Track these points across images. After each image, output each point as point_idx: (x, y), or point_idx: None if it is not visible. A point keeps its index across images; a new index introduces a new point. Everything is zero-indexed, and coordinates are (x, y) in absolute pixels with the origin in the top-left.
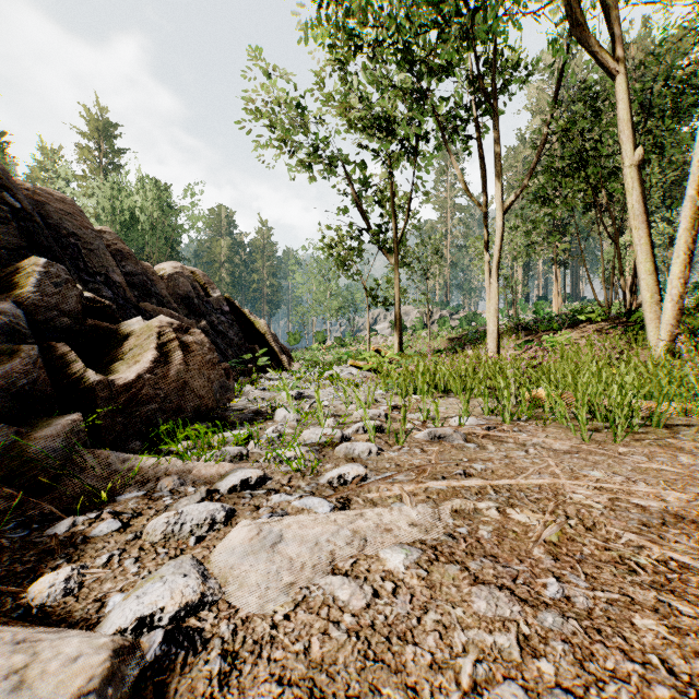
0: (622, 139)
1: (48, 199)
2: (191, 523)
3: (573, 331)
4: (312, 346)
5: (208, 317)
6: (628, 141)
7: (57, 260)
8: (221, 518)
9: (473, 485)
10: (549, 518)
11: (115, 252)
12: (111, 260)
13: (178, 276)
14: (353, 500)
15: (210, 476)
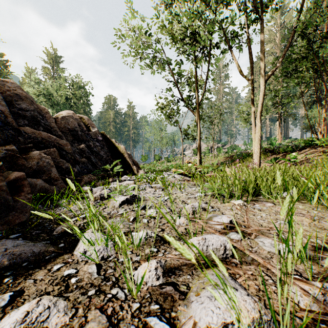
0: None
1: None
2: None
3: (305, 152)
4: (153, 162)
5: (87, 142)
6: None
7: None
8: None
9: None
10: None
11: (13, 95)
12: None
13: (69, 118)
14: None
15: None
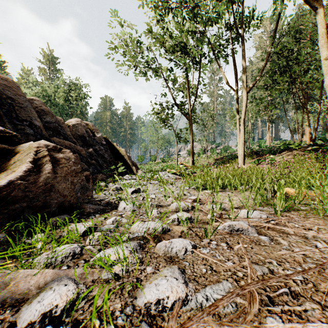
0: (319, 46)
1: None
2: None
3: (283, 154)
4: (149, 162)
5: (93, 146)
6: (323, 47)
7: None
8: None
9: None
10: None
11: (40, 111)
12: (35, 113)
13: (78, 125)
14: None
15: (30, 287)
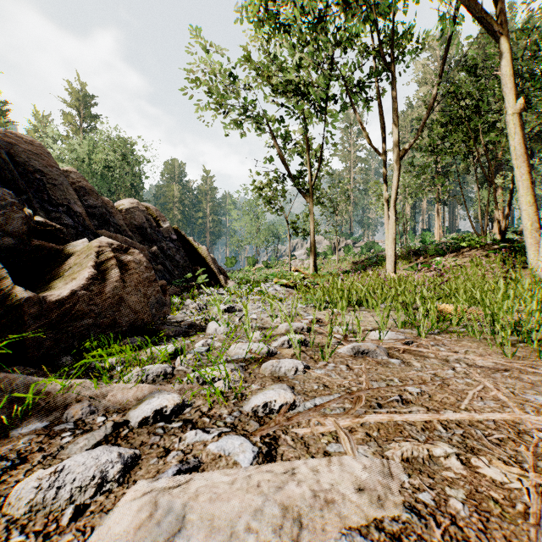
0: (504, 91)
1: (18, 141)
2: (72, 486)
3: (456, 255)
4: (245, 268)
5: (158, 243)
6: (510, 93)
7: (20, 191)
8: (114, 474)
9: (419, 420)
10: (537, 479)
11: (78, 188)
12: (74, 194)
13: (134, 210)
14: (280, 439)
15: (127, 400)
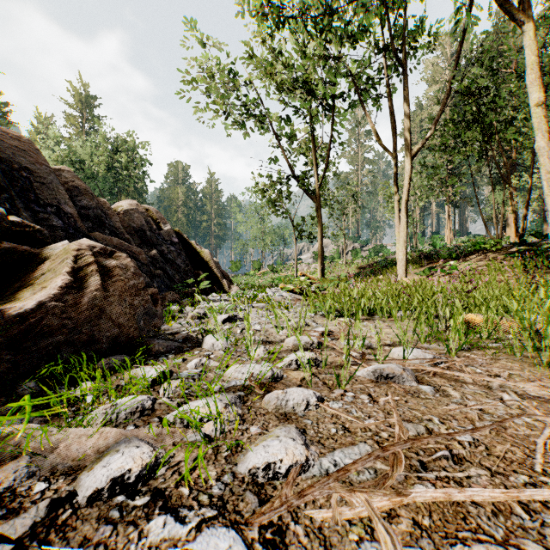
0: (527, 83)
1: (3, 136)
2: None
3: (471, 259)
4: (250, 272)
5: (158, 247)
6: (534, 85)
7: (1, 189)
8: None
9: (490, 500)
10: None
11: (72, 188)
12: (65, 193)
13: (133, 212)
14: (289, 532)
15: (85, 451)
